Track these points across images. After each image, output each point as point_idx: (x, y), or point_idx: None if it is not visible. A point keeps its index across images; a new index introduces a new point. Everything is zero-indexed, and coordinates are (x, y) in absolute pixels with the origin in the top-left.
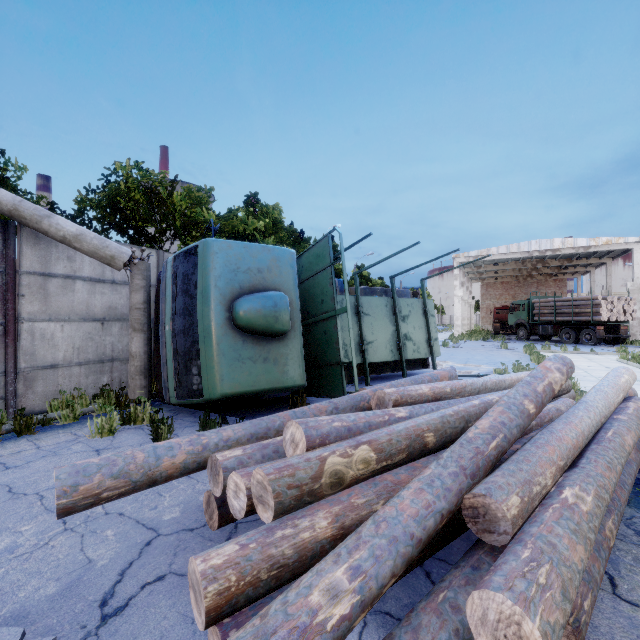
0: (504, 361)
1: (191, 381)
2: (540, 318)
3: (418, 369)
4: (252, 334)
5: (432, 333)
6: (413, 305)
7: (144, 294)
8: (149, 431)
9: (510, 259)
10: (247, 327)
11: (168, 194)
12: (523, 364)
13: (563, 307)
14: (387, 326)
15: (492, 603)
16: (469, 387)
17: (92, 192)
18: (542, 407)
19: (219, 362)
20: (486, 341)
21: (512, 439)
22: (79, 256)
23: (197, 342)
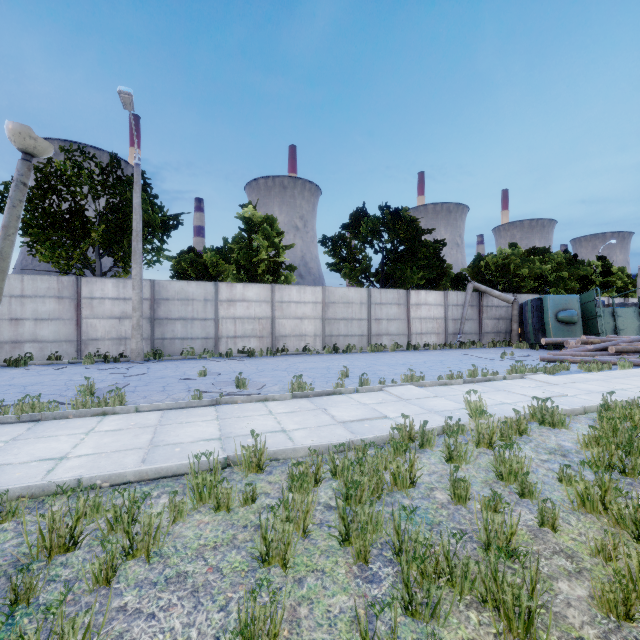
0: None
1: (539, 337)
2: None
3: None
4: (563, 323)
5: None
6: None
7: (517, 311)
8: (528, 349)
9: None
10: (562, 321)
11: (506, 265)
12: None
13: None
14: (634, 322)
15: (610, 347)
16: None
17: (473, 269)
18: None
19: (552, 331)
20: None
21: (635, 341)
22: (493, 300)
23: (540, 326)
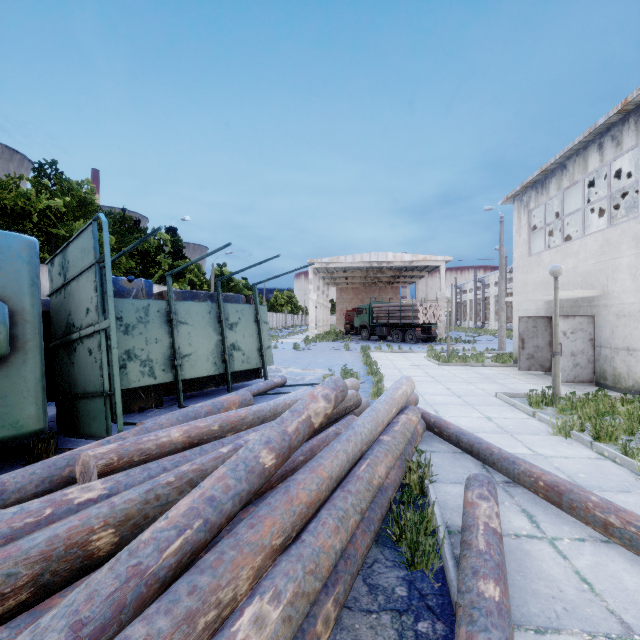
0: (341, 363)
1: None
2: (378, 321)
3: (249, 380)
4: None
5: (265, 341)
6: (244, 311)
7: None
8: None
9: (356, 267)
10: None
11: None
12: (355, 366)
13: (394, 311)
14: (210, 335)
15: None
16: (250, 417)
17: None
18: (290, 452)
19: None
20: (336, 342)
21: (221, 520)
22: None
23: None
